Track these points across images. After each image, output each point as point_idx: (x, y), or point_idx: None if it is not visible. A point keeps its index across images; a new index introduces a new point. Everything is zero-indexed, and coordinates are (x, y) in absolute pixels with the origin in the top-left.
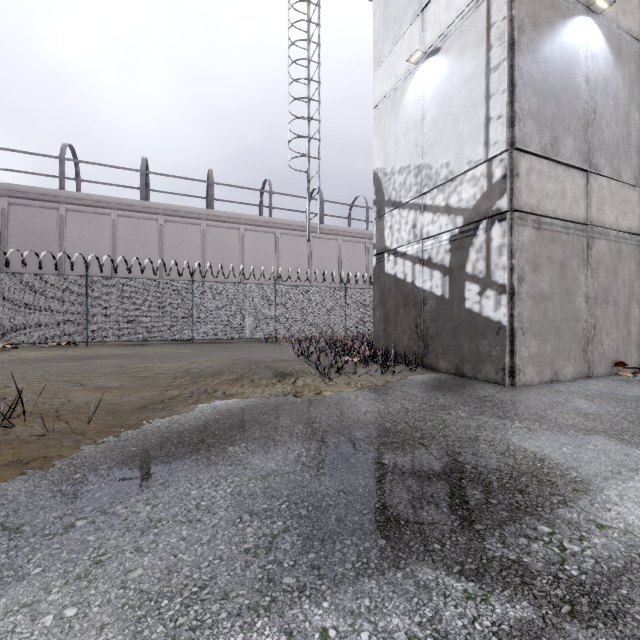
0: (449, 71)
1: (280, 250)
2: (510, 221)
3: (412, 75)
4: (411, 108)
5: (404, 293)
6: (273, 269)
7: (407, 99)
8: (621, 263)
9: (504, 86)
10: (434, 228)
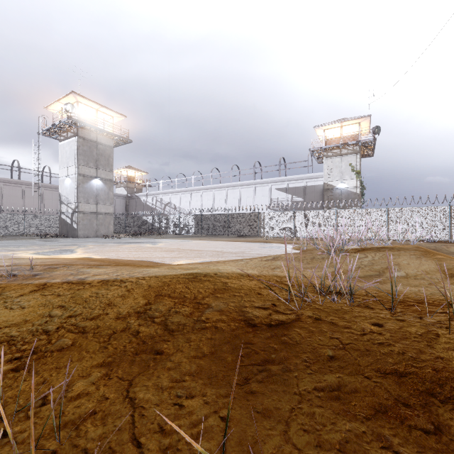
0: (71, 183)
1: (25, 195)
2: (78, 213)
3: (66, 178)
4: (66, 184)
5: (65, 222)
6: (21, 204)
7: (65, 182)
8: (107, 218)
9: (77, 192)
10: (69, 211)
